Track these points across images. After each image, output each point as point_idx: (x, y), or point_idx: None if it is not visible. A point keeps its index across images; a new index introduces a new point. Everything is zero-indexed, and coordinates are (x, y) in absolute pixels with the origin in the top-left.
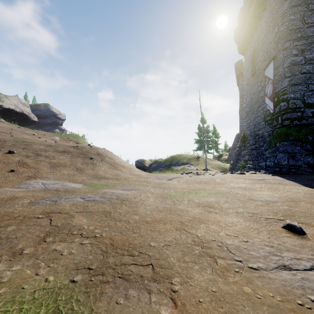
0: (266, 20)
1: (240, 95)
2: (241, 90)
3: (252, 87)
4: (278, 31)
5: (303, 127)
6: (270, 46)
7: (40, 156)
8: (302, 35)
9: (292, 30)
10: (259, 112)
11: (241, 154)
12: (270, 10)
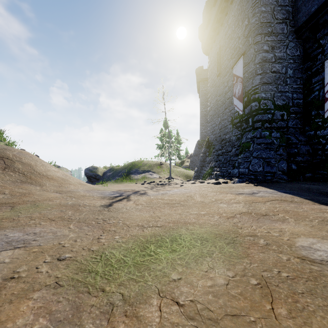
0: (234, 13)
1: (200, 102)
2: (201, 97)
3: (218, 88)
4: (248, 24)
5: (274, 130)
6: (238, 41)
7: None
8: (272, 30)
9: (263, 23)
10: (226, 114)
11: (206, 161)
12: (239, 1)
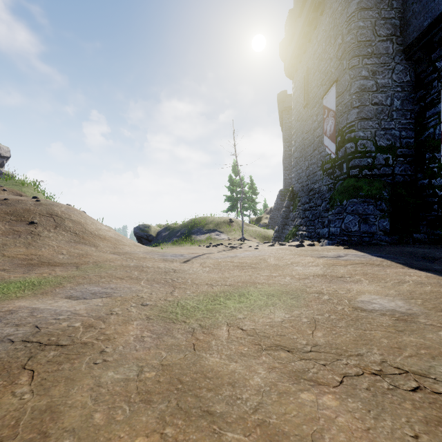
0: (325, 28)
1: (284, 138)
2: (285, 131)
3: (305, 123)
4: (342, 42)
5: (375, 179)
6: (330, 64)
7: None
8: (373, 50)
9: (361, 42)
10: (315, 157)
11: (289, 217)
12: (331, 13)
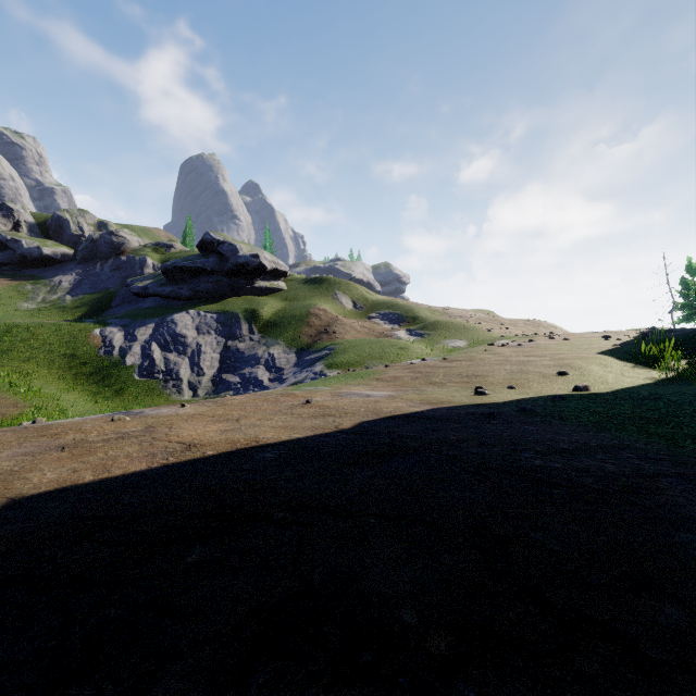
0: None
1: None
2: None
3: None
4: None
5: None
6: None
7: (518, 327)
8: None
9: None
10: None
11: None
12: None
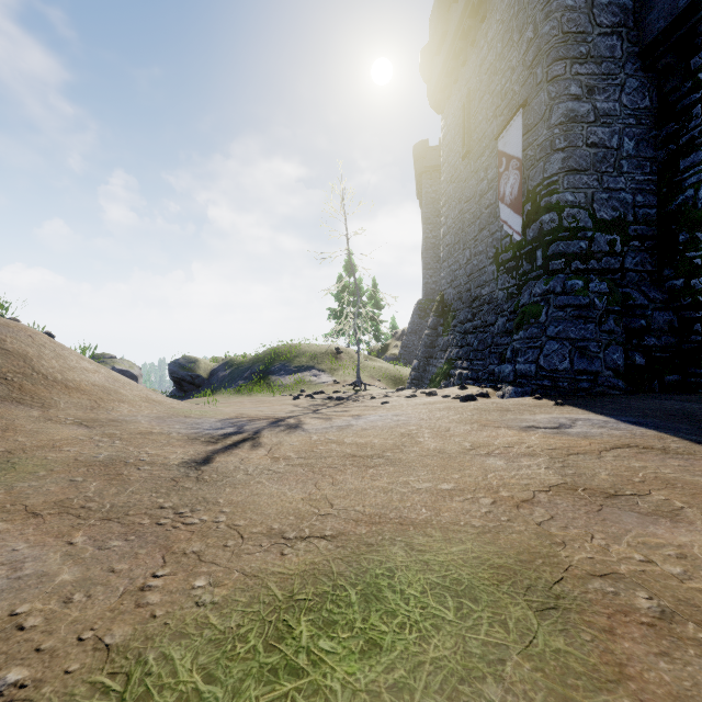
0: (502, 16)
1: (424, 218)
2: (426, 206)
3: (464, 185)
4: (535, 37)
5: (595, 277)
6: (511, 78)
7: None
8: (590, 50)
9: (569, 34)
10: (483, 242)
11: (437, 345)
12: None
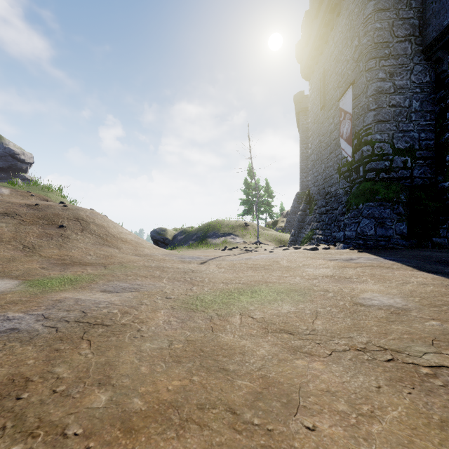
0: (342, 29)
1: (301, 140)
2: (302, 133)
3: (321, 125)
4: (359, 44)
5: (393, 182)
6: (347, 66)
7: None
8: (391, 52)
9: (378, 44)
10: (331, 160)
11: (306, 221)
12: (347, 14)
